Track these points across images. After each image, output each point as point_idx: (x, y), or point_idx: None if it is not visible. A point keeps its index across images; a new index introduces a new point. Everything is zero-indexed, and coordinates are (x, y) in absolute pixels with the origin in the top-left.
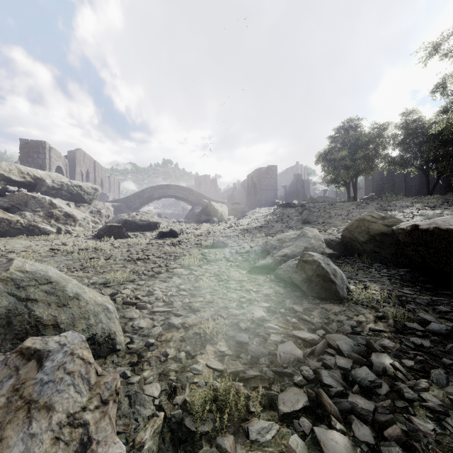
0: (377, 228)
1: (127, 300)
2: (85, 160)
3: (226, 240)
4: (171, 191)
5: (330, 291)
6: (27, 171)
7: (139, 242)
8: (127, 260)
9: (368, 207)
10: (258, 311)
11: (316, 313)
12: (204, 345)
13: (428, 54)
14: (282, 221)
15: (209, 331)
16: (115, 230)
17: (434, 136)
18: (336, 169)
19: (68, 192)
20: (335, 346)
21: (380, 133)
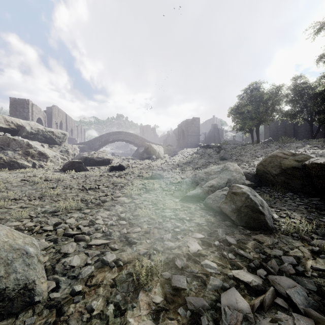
0: (288, 163)
1: (66, 232)
2: (59, 114)
3: (162, 172)
4: (122, 136)
5: (258, 221)
6: (11, 120)
7: (94, 174)
8: (81, 190)
9: (269, 148)
10: (193, 243)
11: (250, 245)
12: (137, 293)
13: (315, 31)
14: (204, 158)
15: (143, 276)
16: (77, 165)
17: (317, 95)
18: (244, 119)
19: (43, 136)
20: (283, 293)
21: (277, 92)
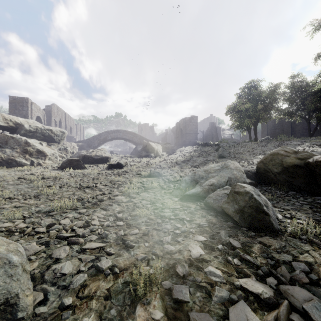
0: (290, 161)
1: (59, 234)
2: (58, 112)
3: (160, 170)
4: (120, 134)
5: (263, 222)
6: (9, 118)
7: (92, 172)
8: (78, 188)
9: (268, 146)
10: (195, 247)
11: (256, 249)
12: (134, 306)
13: (314, 29)
14: (202, 156)
15: (141, 287)
16: (75, 163)
17: (314, 93)
18: (242, 118)
19: (41, 134)
20: (298, 307)
21: (275, 91)
